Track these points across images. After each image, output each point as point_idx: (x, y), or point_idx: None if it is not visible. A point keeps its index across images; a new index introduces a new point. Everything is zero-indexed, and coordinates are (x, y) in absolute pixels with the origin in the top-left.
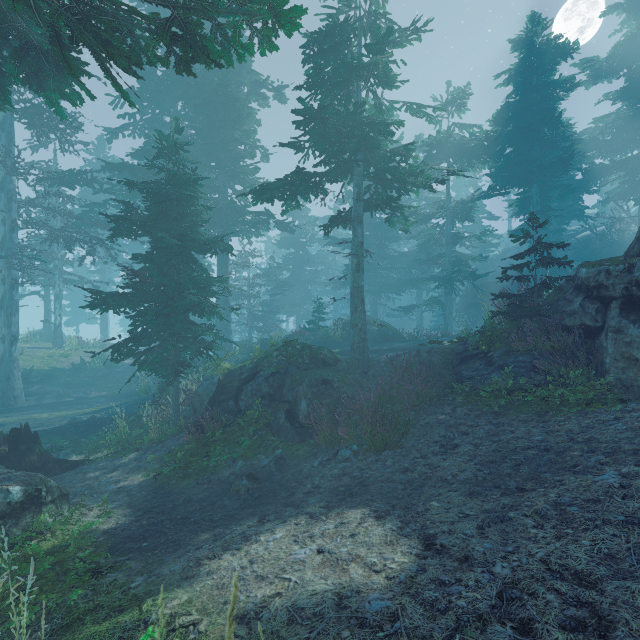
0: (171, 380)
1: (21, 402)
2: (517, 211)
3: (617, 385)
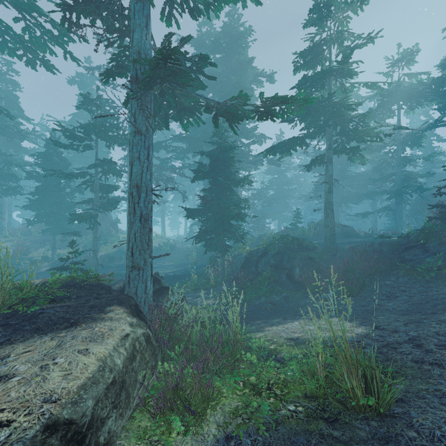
0: (224, 254)
1: None
2: None
3: None
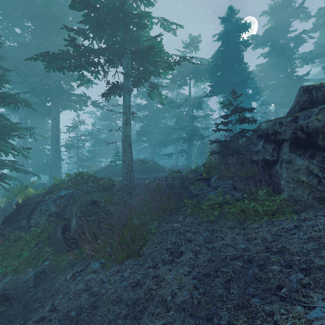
0: None
1: None
2: None
3: (289, 200)
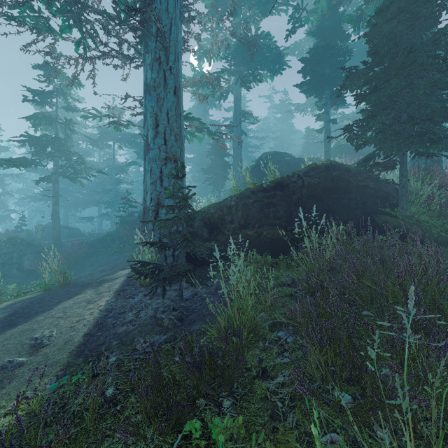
0: None
1: None
2: None
3: None
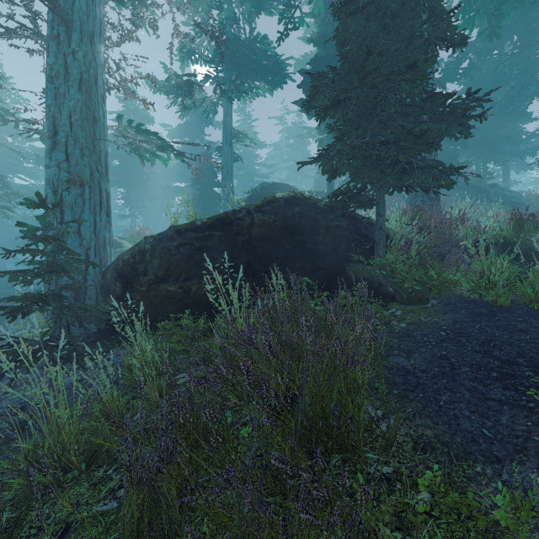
0: None
1: None
2: (126, 202)
3: None
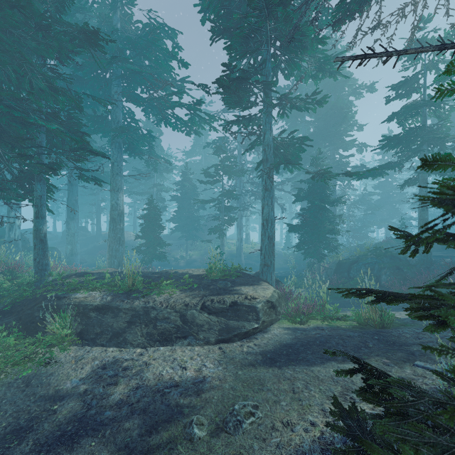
0: (319, 261)
1: (243, 266)
2: None
3: None
